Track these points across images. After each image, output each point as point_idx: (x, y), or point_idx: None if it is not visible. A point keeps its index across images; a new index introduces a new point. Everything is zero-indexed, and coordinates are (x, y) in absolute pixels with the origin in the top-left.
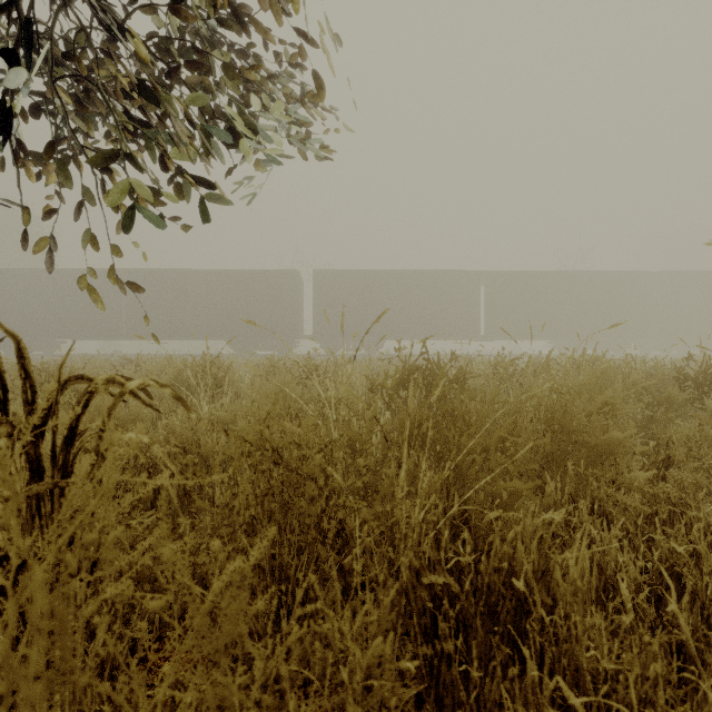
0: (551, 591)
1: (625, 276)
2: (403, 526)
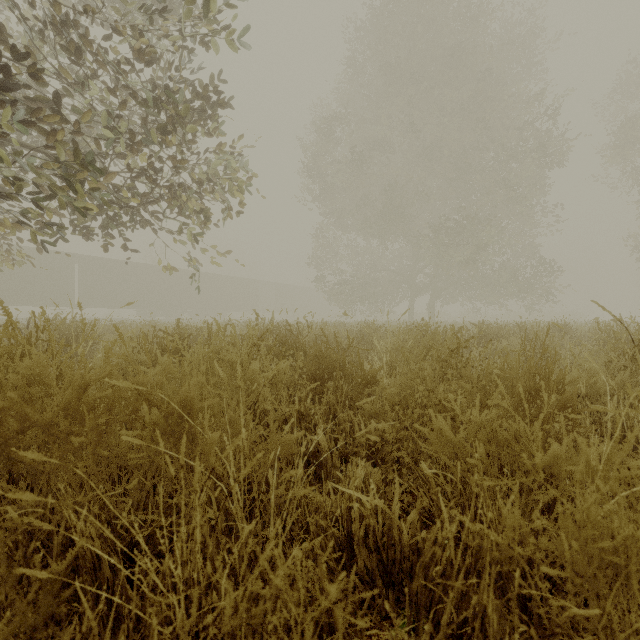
0: None
1: (180, 272)
2: None
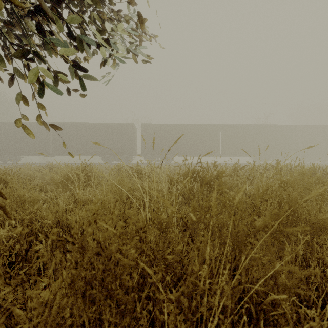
0: None
1: (286, 127)
2: (205, 312)
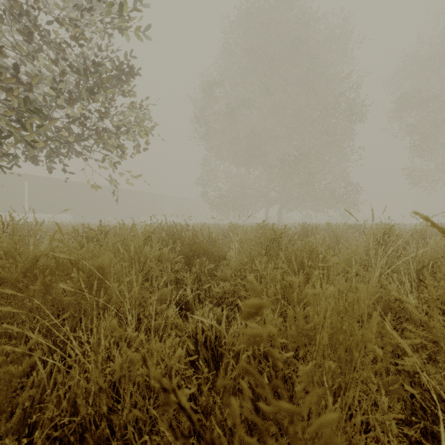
0: None
1: (105, 188)
2: None
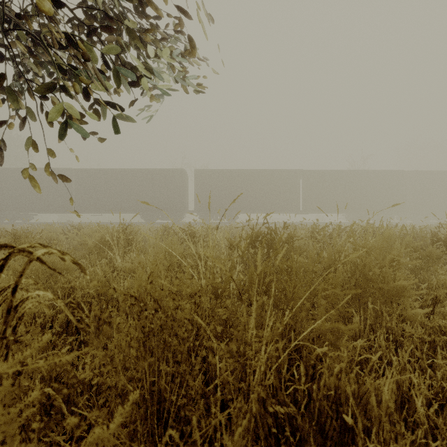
0: (367, 412)
1: (391, 173)
2: (252, 360)
